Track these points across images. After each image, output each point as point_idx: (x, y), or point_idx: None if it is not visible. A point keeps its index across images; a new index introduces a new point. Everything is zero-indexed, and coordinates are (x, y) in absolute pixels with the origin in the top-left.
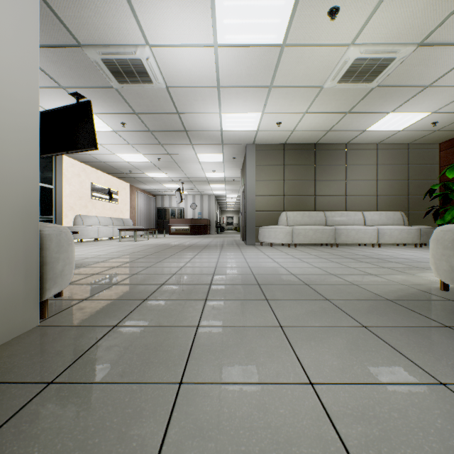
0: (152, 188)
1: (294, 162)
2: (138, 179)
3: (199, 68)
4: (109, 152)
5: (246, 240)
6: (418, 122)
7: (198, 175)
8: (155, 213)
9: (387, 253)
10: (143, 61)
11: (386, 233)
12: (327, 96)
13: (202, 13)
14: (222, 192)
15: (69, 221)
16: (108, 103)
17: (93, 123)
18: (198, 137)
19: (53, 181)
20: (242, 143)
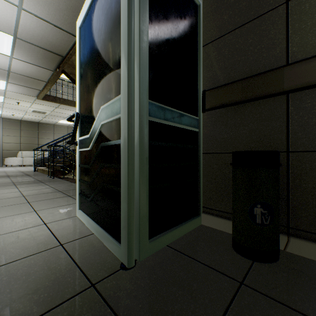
0: None
1: (27, 129)
2: None
3: None
4: None
5: None
6: None
7: None
8: None
9: None
10: None
11: None
12: (31, 113)
13: None
14: None
15: None
16: None
17: None
18: None
19: None
20: None
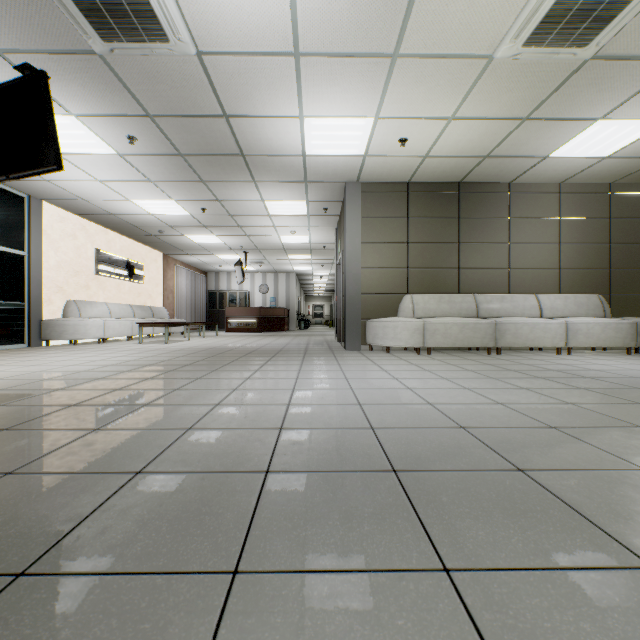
0: (200, 260)
1: (424, 213)
2: (176, 245)
3: (258, 4)
4: (120, 197)
5: (345, 341)
6: (639, 140)
7: (268, 239)
8: (206, 299)
9: (597, 366)
10: None
11: (580, 329)
12: (496, 79)
13: None
14: (306, 268)
15: (55, 311)
16: (94, 93)
17: (51, 116)
18: (264, 168)
19: (25, 244)
20: (339, 181)
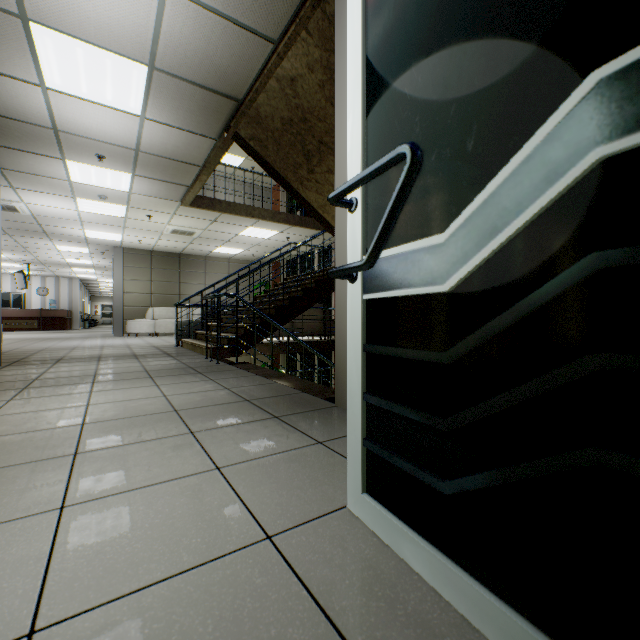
0: None
1: (161, 267)
2: None
3: (65, 214)
4: None
5: (114, 332)
6: (243, 252)
7: (55, 259)
8: None
9: None
10: (17, 206)
11: None
12: (169, 235)
13: (69, 203)
14: (92, 276)
15: None
16: None
17: None
18: (59, 237)
19: None
20: (110, 245)
